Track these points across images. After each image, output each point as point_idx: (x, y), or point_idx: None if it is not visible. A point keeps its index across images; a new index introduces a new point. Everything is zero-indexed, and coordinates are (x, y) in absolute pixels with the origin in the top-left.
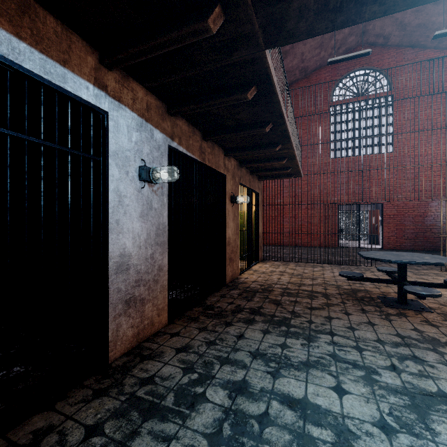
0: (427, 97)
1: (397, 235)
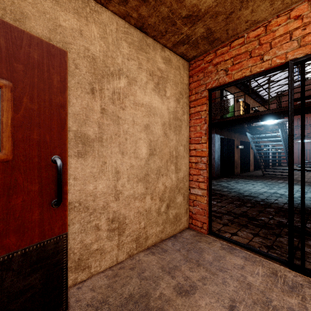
0: None
1: None
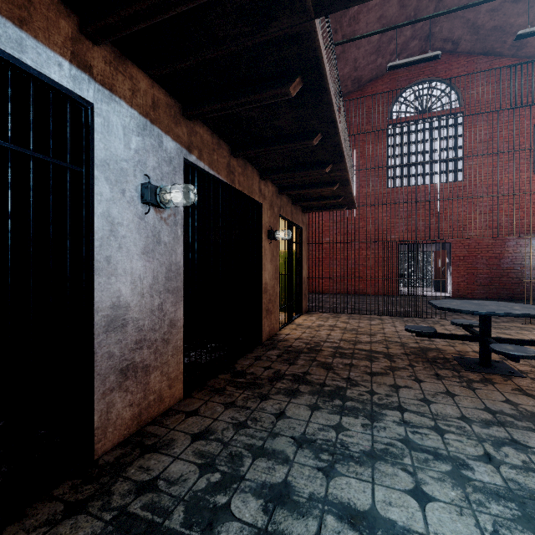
0: (508, 111)
1: (468, 280)
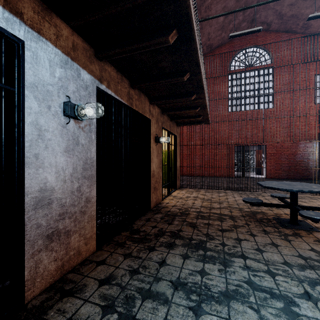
0: (303, 64)
1: (276, 168)
